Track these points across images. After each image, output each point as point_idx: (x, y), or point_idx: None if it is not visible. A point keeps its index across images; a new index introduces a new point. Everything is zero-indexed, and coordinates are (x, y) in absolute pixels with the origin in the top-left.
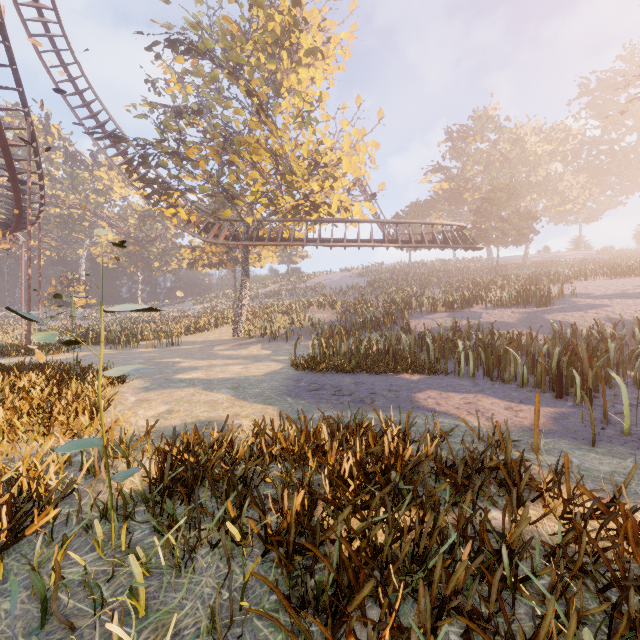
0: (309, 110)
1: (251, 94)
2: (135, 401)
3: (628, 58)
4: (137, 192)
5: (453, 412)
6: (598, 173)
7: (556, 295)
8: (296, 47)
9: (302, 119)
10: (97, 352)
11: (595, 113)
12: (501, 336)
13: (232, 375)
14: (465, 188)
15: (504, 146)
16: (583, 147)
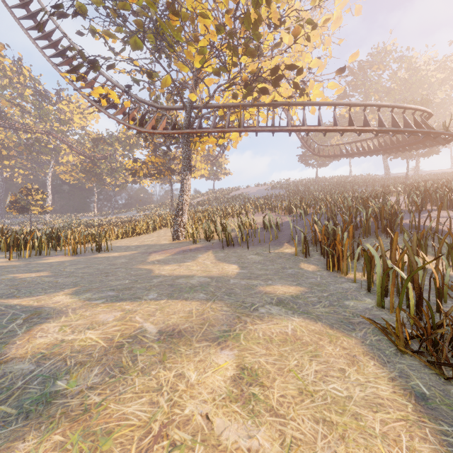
0: None
1: None
2: None
3: None
4: (62, 73)
5: None
6: None
7: None
8: None
9: None
10: None
11: None
12: None
13: None
14: (370, 110)
15: (402, 75)
16: None
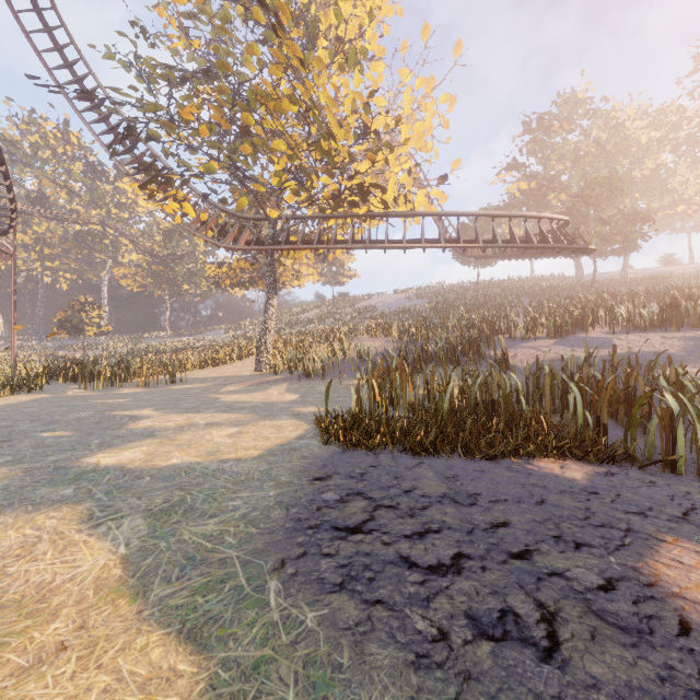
0: (354, 38)
1: (264, 4)
2: None
3: None
4: (133, 184)
5: None
6: None
7: None
8: None
9: (344, 54)
10: (60, 394)
11: None
12: None
13: (197, 456)
14: (549, 187)
15: (598, 135)
16: None
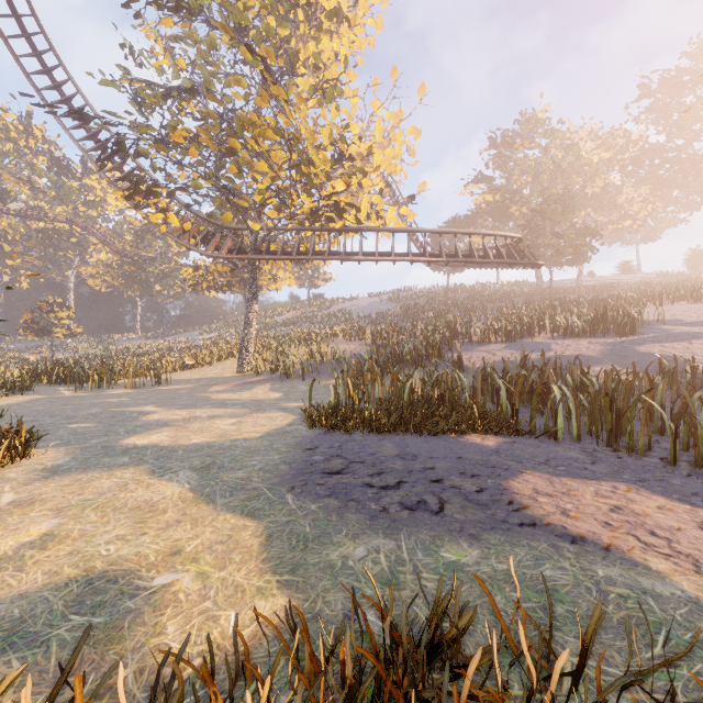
0: (331, 79)
1: (253, 50)
2: (5, 505)
3: (695, 54)
4: (117, 192)
5: (609, 539)
6: (662, 184)
7: (639, 321)
8: (315, 7)
9: (322, 92)
10: (53, 395)
11: (657, 117)
12: (607, 377)
13: (212, 438)
14: (512, 200)
15: (556, 153)
16: (645, 155)
